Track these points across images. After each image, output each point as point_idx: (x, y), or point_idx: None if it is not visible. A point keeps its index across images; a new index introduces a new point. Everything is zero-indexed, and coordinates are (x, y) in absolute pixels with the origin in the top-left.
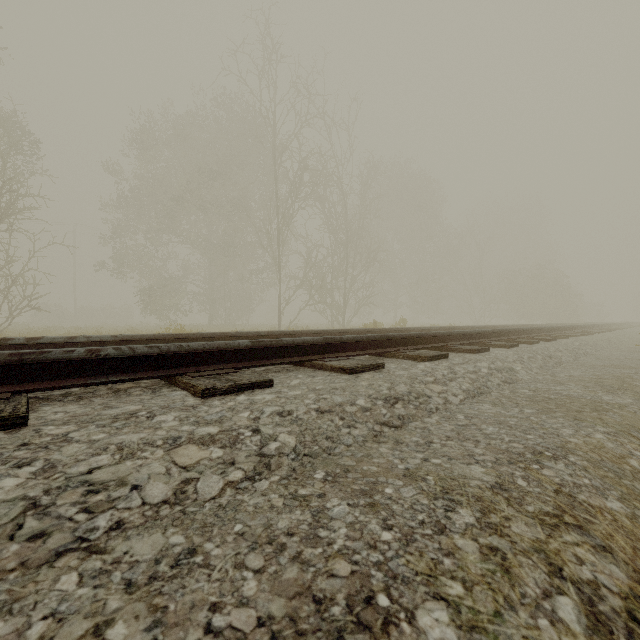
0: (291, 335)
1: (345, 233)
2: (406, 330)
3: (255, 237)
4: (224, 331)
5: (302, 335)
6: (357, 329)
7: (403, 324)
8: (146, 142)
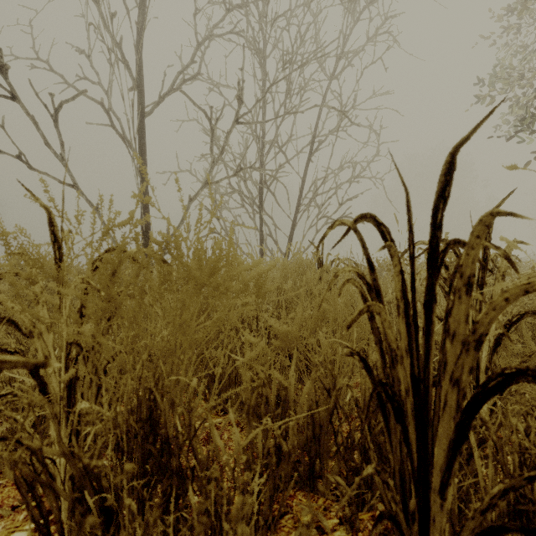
0: None
1: None
2: None
3: None
4: None
5: None
6: None
7: None
8: None
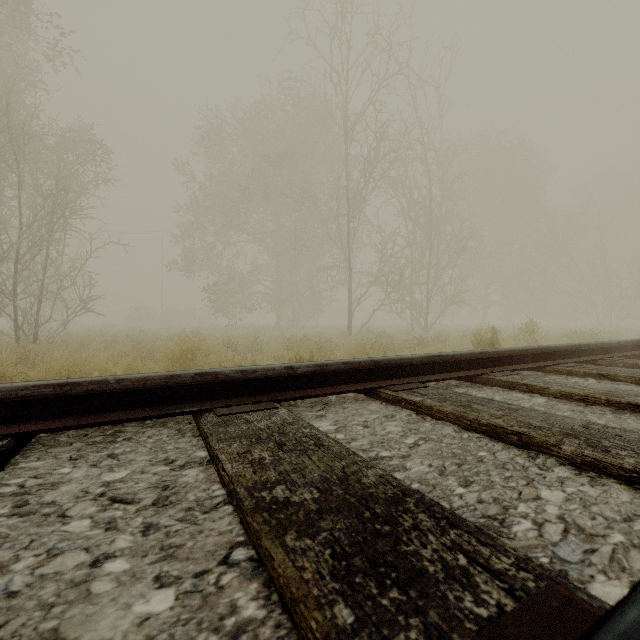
0: (368, 369)
1: (428, 218)
2: (580, 348)
3: (323, 231)
4: (288, 334)
5: (391, 368)
6: (499, 351)
7: (531, 331)
8: (213, 139)
